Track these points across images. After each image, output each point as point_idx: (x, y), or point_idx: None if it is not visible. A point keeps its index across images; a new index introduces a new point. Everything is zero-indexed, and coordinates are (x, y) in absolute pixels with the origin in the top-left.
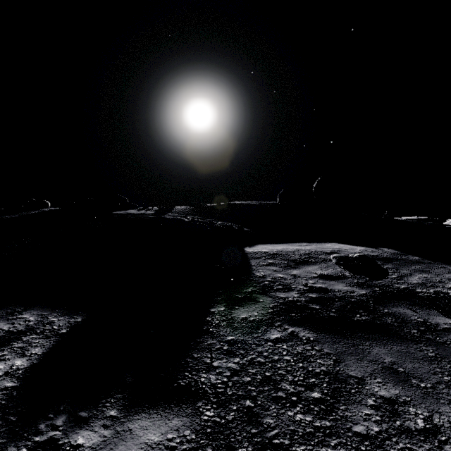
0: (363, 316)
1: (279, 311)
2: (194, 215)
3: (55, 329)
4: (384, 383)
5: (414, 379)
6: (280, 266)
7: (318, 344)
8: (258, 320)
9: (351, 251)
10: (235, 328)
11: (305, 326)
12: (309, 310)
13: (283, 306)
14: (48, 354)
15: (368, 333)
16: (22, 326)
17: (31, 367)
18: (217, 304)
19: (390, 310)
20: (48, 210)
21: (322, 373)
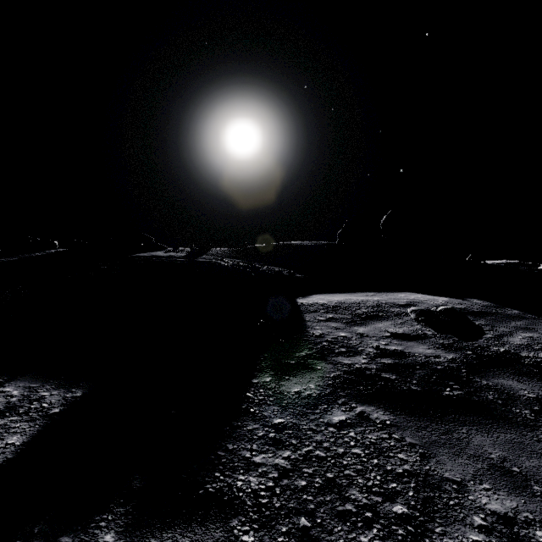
0: (454, 389)
1: (343, 382)
2: (235, 259)
3: (44, 408)
4: (494, 491)
5: (535, 484)
6: (343, 322)
7: (398, 431)
8: (316, 395)
9: (432, 303)
10: (285, 407)
11: (378, 404)
12: (383, 381)
13: (348, 375)
14: (29, 445)
15: (464, 415)
16: (1, 404)
17: (3, 465)
18: (261, 373)
19: (489, 382)
20: (56, 252)
21: (406, 474)
